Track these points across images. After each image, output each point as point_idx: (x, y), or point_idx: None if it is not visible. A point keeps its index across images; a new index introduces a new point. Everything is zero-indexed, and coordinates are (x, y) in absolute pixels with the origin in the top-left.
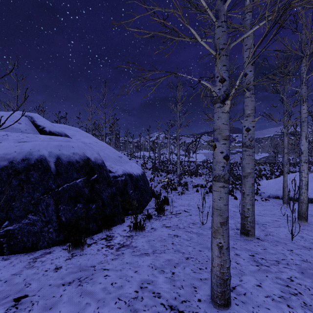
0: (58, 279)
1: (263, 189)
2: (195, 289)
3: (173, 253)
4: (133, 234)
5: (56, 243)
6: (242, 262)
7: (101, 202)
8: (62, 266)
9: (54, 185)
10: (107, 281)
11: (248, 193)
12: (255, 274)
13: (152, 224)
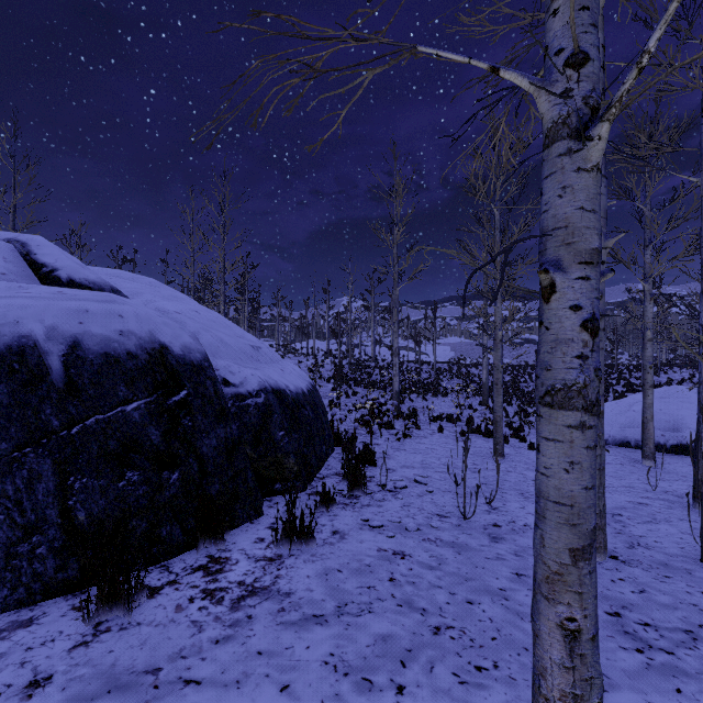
0: None
1: None
2: None
3: (395, 613)
4: (284, 553)
5: (56, 590)
6: None
7: (198, 465)
8: (55, 675)
9: (56, 420)
10: None
11: None
12: (642, 684)
13: (334, 520)
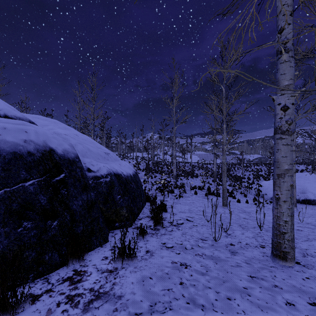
0: None
1: (265, 190)
2: None
3: (186, 309)
4: (118, 267)
5: None
6: None
7: (70, 216)
8: None
9: None
10: None
11: (285, 199)
12: None
13: (147, 244)
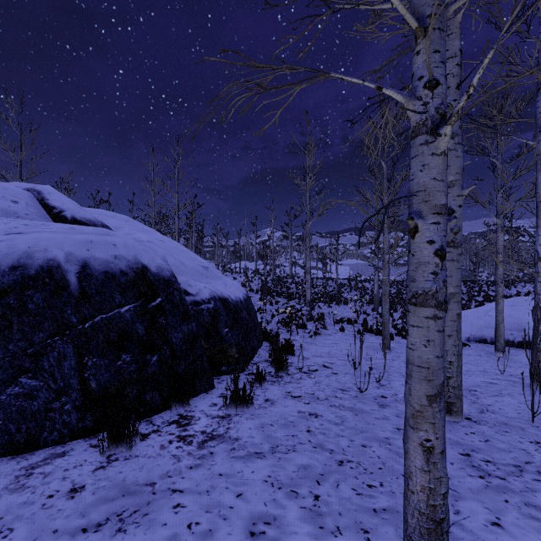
0: (75, 518)
1: None
2: (366, 536)
3: (311, 452)
4: (232, 413)
5: (78, 434)
6: (450, 469)
7: (170, 351)
8: (86, 485)
9: (74, 318)
10: (180, 519)
11: (449, 332)
12: (481, 497)
13: (266, 392)
